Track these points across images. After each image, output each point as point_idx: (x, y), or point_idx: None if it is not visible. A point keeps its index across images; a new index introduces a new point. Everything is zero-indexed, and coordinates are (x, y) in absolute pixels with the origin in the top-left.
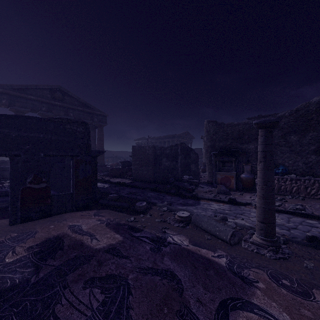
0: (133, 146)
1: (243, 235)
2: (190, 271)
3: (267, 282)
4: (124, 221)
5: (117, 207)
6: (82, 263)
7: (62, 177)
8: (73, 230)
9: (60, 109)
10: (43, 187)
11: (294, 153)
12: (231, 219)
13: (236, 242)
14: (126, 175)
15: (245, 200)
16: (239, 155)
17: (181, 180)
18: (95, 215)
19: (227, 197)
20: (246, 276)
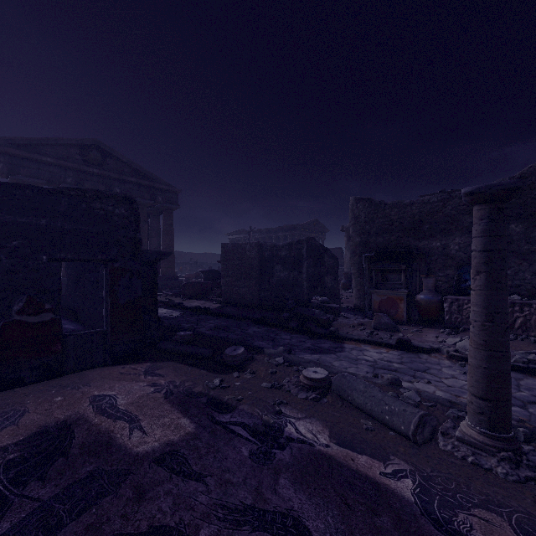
0: (224, 244)
1: (439, 421)
2: (337, 516)
3: None
4: (201, 387)
5: (190, 356)
6: (102, 492)
7: (94, 300)
8: (99, 407)
9: (98, 181)
10: (46, 321)
11: (516, 256)
12: (407, 381)
13: (427, 437)
14: (212, 294)
15: (428, 343)
16: (413, 259)
17: (307, 305)
18: (146, 373)
19: (394, 336)
20: (466, 533)
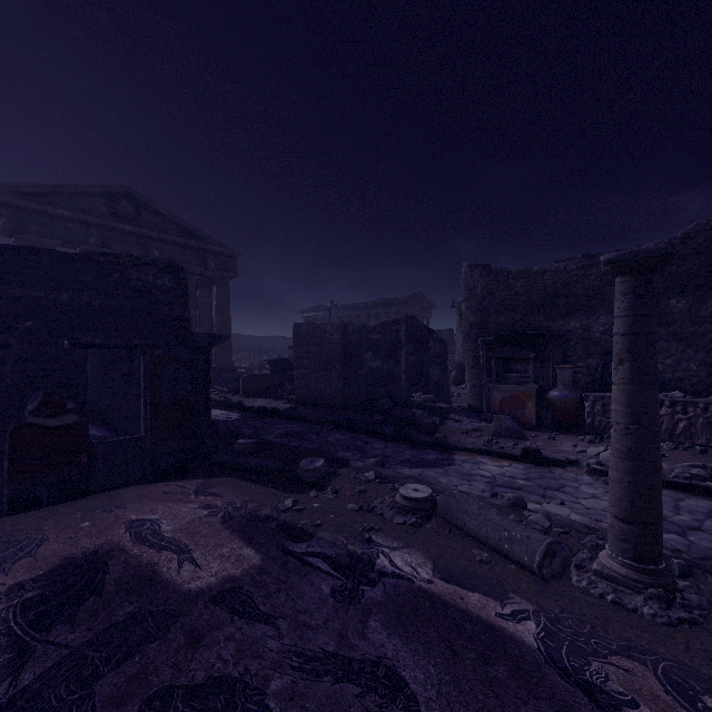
0: (297, 324)
1: (573, 551)
2: (441, 665)
3: (664, 706)
4: (269, 510)
5: (254, 470)
6: (146, 637)
7: (127, 397)
8: (138, 534)
9: (131, 241)
10: (68, 425)
11: (679, 341)
12: (534, 502)
13: (556, 571)
14: (281, 391)
15: (564, 454)
16: (544, 344)
17: (407, 404)
18: (198, 492)
19: (519, 445)
20: (600, 685)
